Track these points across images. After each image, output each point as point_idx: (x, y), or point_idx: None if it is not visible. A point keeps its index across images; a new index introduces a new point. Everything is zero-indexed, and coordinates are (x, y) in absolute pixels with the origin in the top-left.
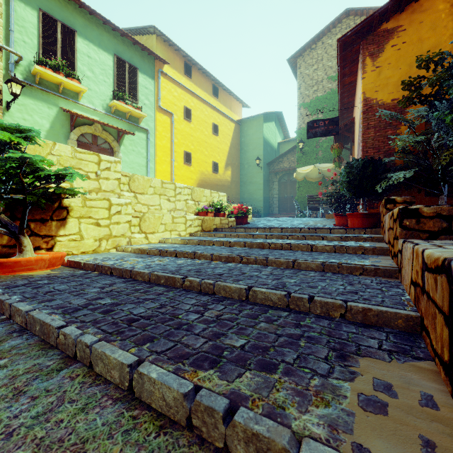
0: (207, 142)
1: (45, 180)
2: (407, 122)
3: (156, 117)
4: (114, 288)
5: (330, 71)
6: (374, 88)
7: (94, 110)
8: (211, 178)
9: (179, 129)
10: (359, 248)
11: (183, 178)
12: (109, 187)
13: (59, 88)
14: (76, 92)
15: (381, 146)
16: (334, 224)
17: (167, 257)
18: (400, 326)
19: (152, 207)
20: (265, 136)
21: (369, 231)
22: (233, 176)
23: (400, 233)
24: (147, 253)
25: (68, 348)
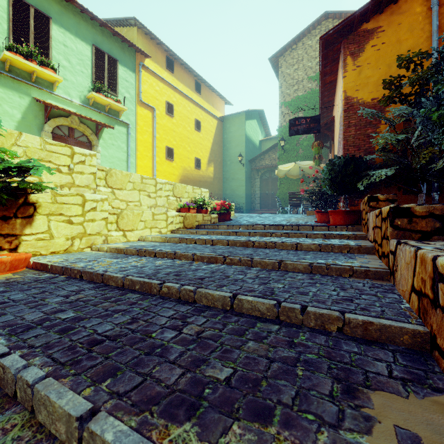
0: (190, 138)
1: (5, 173)
2: (388, 121)
3: (137, 111)
4: (80, 296)
5: (310, 71)
6: (355, 87)
7: (71, 102)
8: (193, 174)
9: (161, 124)
10: (345, 247)
11: (165, 173)
12: (83, 181)
13: (31, 77)
14: (51, 82)
15: (362, 145)
16: (316, 221)
17: (145, 257)
18: (406, 343)
19: (131, 203)
20: (247, 134)
21: (351, 228)
22: (216, 172)
23: (392, 233)
24: (124, 253)
25: (7, 385)
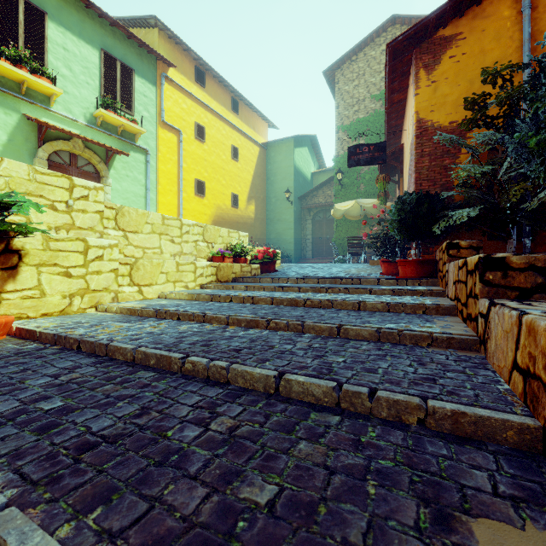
0: (225, 169)
1: None
2: (470, 149)
3: (159, 134)
4: (75, 376)
5: (374, 88)
6: (429, 107)
7: (72, 121)
8: (230, 214)
9: (189, 150)
10: (420, 307)
11: (194, 212)
12: (86, 222)
13: (21, 88)
14: (47, 95)
15: (438, 179)
16: (381, 273)
17: (166, 320)
18: (510, 441)
19: (149, 250)
20: (297, 164)
21: (425, 282)
22: (258, 212)
23: (482, 291)
24: (139, 314)
25: None
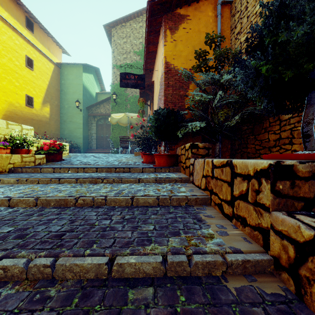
0: (19, 73)
1: None
2: (198, 84)
3: None
4: None
5: (135, 47)
6: (172, 55)
7: None
8: (24, 111)
9: None
10: (183, 199)
11: None
12: None
13: None
14: None
15: (177, 102)
16: (142, 162)
17: None
18: None
19: None
20: (85, 84)
21: (172, 169)
22: (53, 113)
23: (273, 202)
24: None
25: None
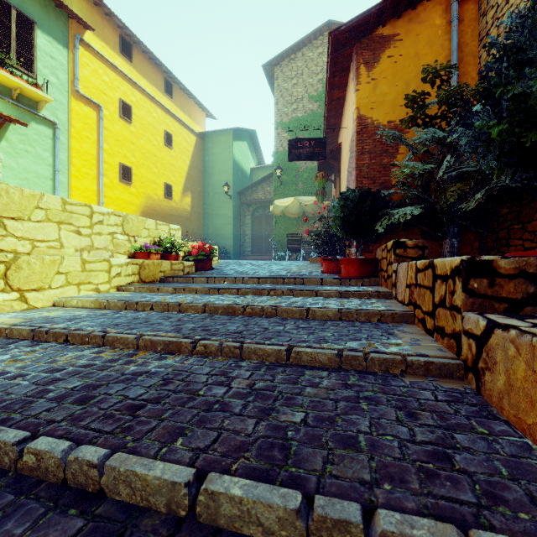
0: (157, 155)
1: None
2: (411, 147)
3: (72, 105)
4: None
5: (311, 89)
6: (370, 104)
7: None
8: (162, 205)
9: (112, 130)
10: (375, 313)
11: (119, 201)
12: None
13: None
14: None
15: (377, 177)
16: (322, 271)
17: (45, 344)
18: None
19: (42, 243)
20: (236, 158)
21: (368, 281)
22: (194, 205)
23: (465, 302)
24: (7, 335)
25: None
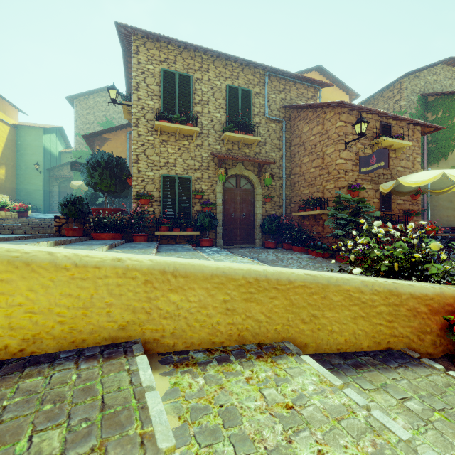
0: None
1: None
2: None
3: None
4: None
5: (99, 119)
6: None
7: None
8: None
9: None
10: None
11: None
12: None
13: None
14: None
15: None
16: None
17: None
18: None
19: None
20: (45, 146)
21: None
22: (8, 175)
23: None
24: None
25: None
